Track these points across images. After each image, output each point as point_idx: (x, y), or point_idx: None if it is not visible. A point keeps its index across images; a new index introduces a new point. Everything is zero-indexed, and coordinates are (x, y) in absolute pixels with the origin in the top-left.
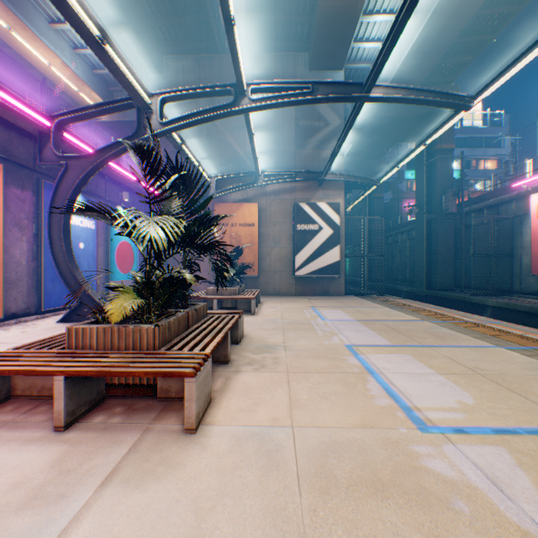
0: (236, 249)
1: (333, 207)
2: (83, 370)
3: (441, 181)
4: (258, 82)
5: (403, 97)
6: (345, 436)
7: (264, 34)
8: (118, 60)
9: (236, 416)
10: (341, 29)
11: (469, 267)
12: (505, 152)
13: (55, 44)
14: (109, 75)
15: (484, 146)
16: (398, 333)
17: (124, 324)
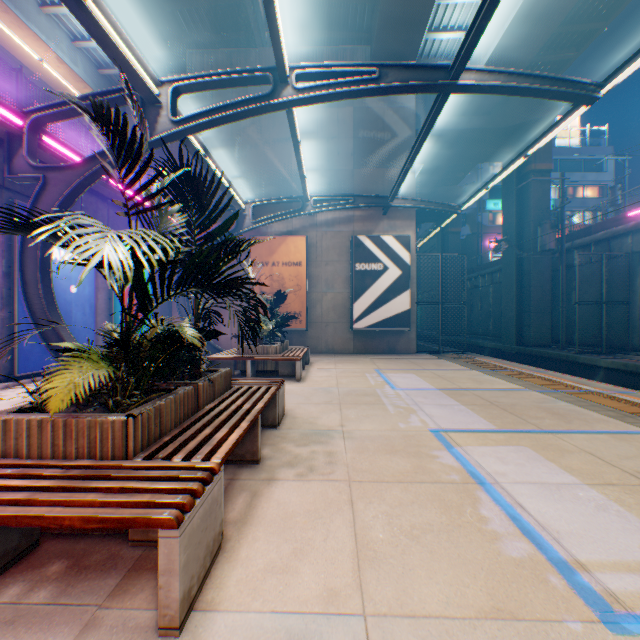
0: (277, 294)
1: (401, 241)
2: None
3: (536, 210)
4: (305, 65)
5: (504, 84)
6: None
7: (314, 21)
8: (106, 23)
9: (261, 586)
10: (413, 11)
11: (571, 318)
12: (609, 177)
13: (47, 33)
14: (119, 76)
15: (583, 170)
16: (501, 409)
17: (77, 413)
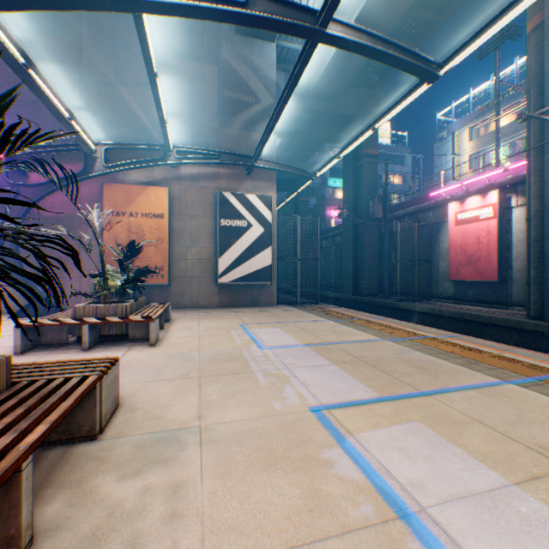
0: (131, 245)
1: (264, 200)
2: None
3: (368, 186)
4: None
5: (367, 44)
6: None
7: None
8: None
9: None
10: None
11: (391, 273)
12: (408, 170)
13: None
14: None
15: (393, 163)
16: (372, 367)
17: None
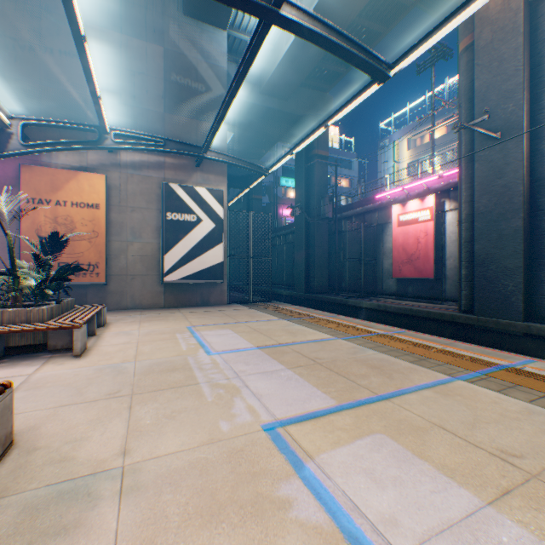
0: (53, 237)
1: (216, 194)
2: None
3: (319, 186)
4: None
5: (322, 33)
6: None
7: None
8: None
9: None
10: None
11: (341, 271)
12: (355, 174)
13: None
14: None
15: (341, 167)
16: (328, 369)
17: None
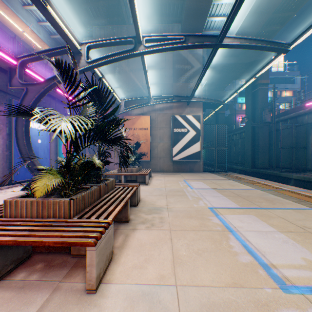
0: (136, 143)
1: (196, 118)
2: (3, 239)
3: (261, 102)
4: (150, 35)
5: (244, 44)
6: (221, 297)
7: (154, 12)
8: (56, 17)
9: (131, 274)
10: (201, 7)
11: (278, 155)
12: (297, 86)
13: (26, 18)
14: (60, 38)
15: (285, 83)
16: (242, 198)
17: (47, 198)
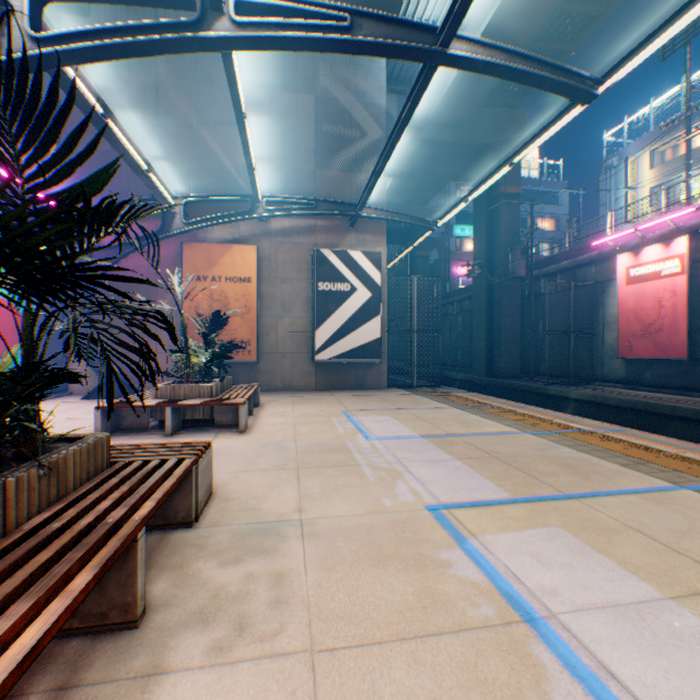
0: (216, 315)
1: (372, 258)
2: None
3: (506, 235)
4: None
5: (501, 63)
6: None
7: None
8: None
9: None
10: None
11: (538, 348)
12: (564, 211)
13: None
14: None
15: (542, 202)
16: (505, 464)
17: None
